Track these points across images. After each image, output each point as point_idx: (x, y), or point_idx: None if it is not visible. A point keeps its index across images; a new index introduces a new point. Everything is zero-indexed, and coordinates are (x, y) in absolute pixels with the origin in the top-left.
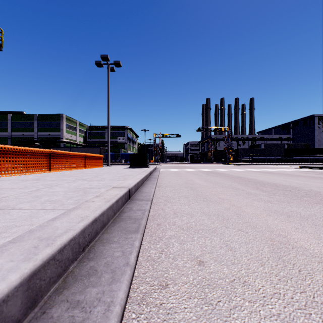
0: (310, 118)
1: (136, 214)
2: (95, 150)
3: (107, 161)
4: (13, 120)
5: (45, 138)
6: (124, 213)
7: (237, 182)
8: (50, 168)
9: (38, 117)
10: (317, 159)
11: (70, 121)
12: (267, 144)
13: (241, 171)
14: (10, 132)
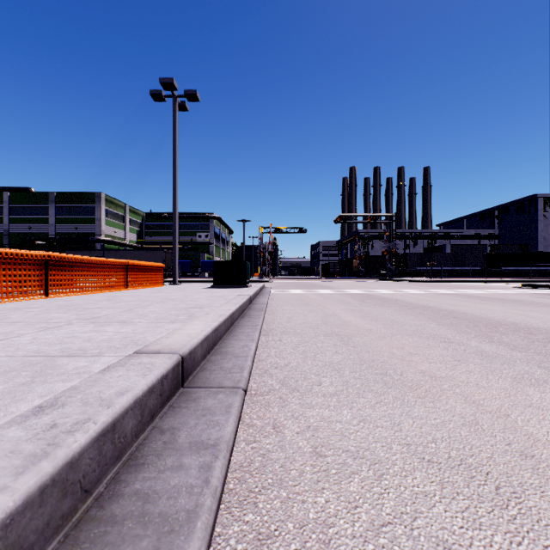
0: (530, 200)
1: (176, 482)
2: (155, 256)
3: (173, 275)
4: (12, 202)
5: (69, 233)
6: (136, 469)
7: (434, 321)
8: (46, 291)
9: (57, 198)
10: (542, 271)
11: (114, 205)
12: (456, 245)
13: (422, 293)
14: (7, 225)
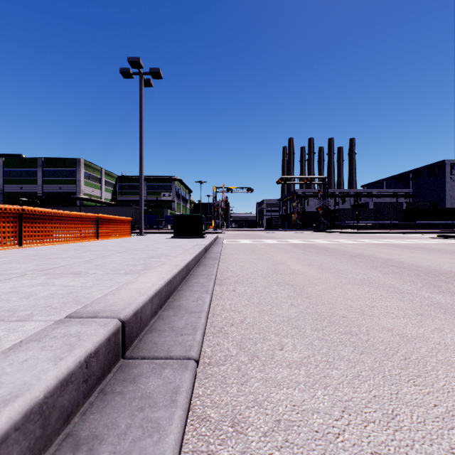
0: (439, 165)
1: None
2: (126, 211)
3: (140, 228)
4: (6, 166)
5: (54, 193)
6: None
7: (376, 270)
8: (20, 241)
9: (44, 163)
10: (450, 224)
11: (92, 168)
12: (378, 202)
13: (355, 243)
14: (2, 185)
